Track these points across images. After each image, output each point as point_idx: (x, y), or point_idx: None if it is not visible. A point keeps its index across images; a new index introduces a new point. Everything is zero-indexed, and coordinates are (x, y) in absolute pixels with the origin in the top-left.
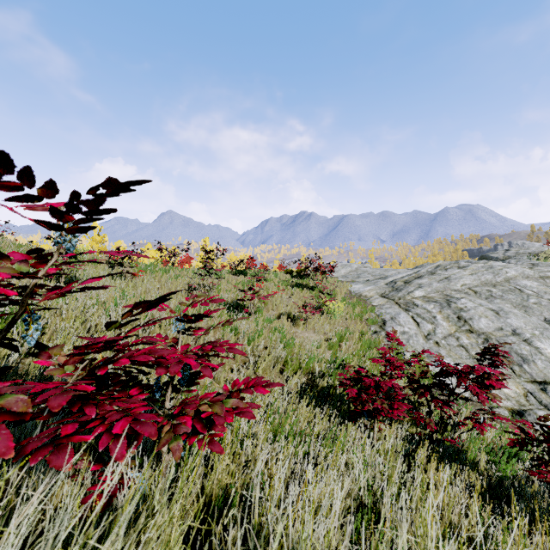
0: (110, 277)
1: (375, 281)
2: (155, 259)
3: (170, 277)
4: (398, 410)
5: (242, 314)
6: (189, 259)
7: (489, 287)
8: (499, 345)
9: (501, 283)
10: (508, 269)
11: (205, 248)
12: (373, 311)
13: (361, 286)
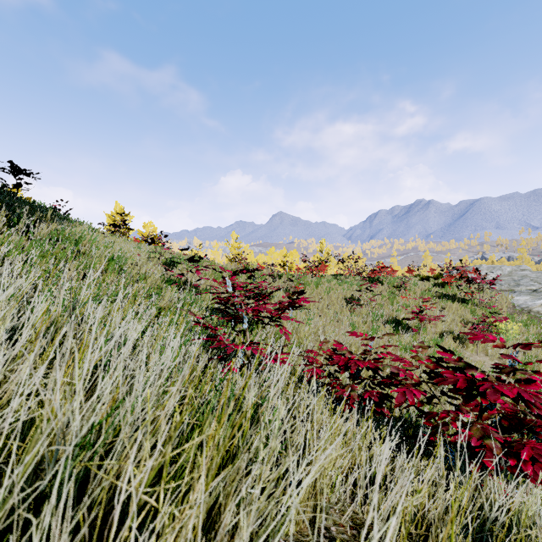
0: (282, 290)
1: None
2: (301, 270)
3: (321, 288)
4: None
5: (409, 333)
6: (323, 266)
7: None
8: None
9: None
10: None
11: (322, 249)
12: None
13: (527, 298)
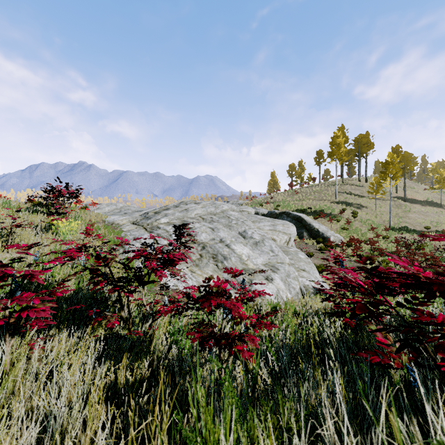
0: None
1: (132, 213)
2: None
3: None
4: (31, 309)
5: None
6: None
7: (212, 215)
8: (186, 224)
9: (219, 213)
10: (224, 205)
11: None
12: (119, 234)
13: (117, 217)
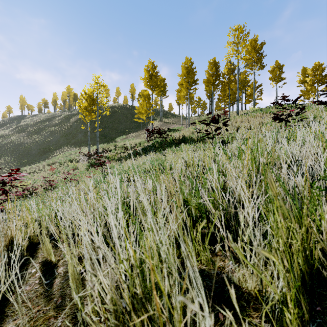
0: None
1: None
2: None
3: None
4: None
5: None
6: None
7: None
8: None
9: None
10: None
11: None
12: None
13: None
